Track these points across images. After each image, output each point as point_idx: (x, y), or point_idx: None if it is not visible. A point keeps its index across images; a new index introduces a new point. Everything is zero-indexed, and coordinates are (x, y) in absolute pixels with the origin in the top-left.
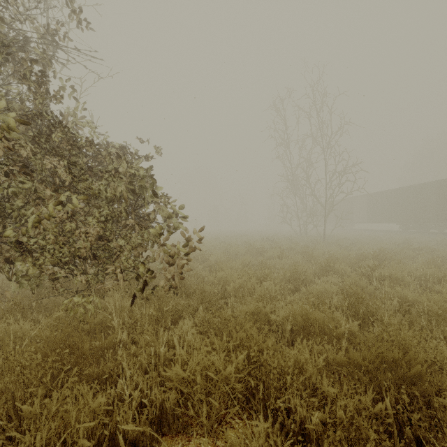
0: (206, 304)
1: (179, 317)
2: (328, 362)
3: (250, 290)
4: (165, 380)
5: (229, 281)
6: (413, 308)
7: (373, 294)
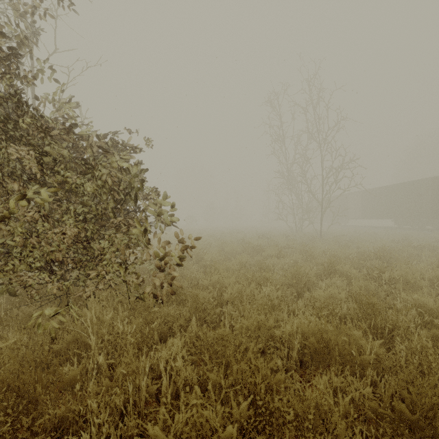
0: (200, 314)
1: (169, 330)
2: (351, 398)
3: (249, 297)
4: (144, 434)
5: (225, 286)
6: (437, 319)
7: (384, 300)
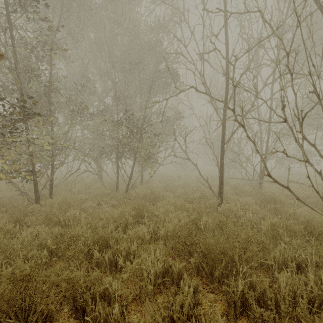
0: None
1: None
2: None
3: None
4: None
5: None
6: None
7: None
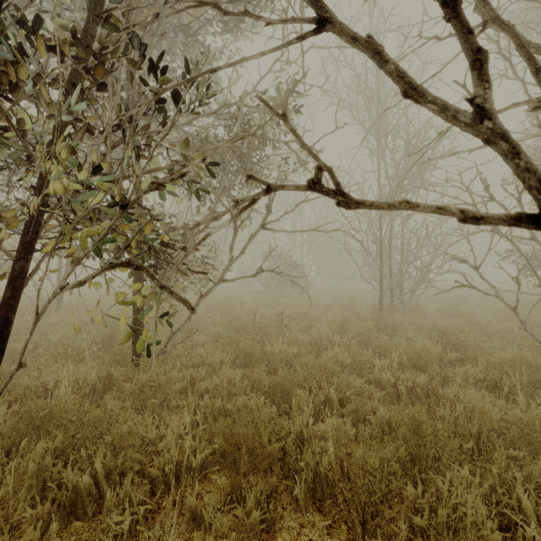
0: None
1: None
2: None
3: None
4: None
5: None
6: None
7: None
